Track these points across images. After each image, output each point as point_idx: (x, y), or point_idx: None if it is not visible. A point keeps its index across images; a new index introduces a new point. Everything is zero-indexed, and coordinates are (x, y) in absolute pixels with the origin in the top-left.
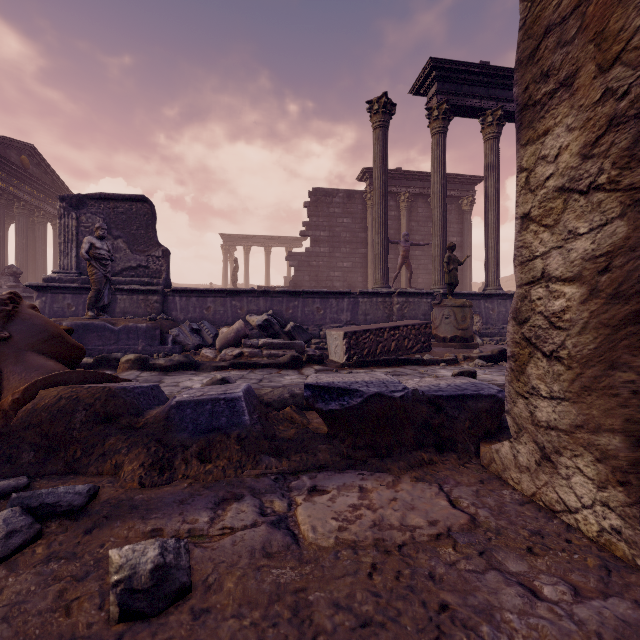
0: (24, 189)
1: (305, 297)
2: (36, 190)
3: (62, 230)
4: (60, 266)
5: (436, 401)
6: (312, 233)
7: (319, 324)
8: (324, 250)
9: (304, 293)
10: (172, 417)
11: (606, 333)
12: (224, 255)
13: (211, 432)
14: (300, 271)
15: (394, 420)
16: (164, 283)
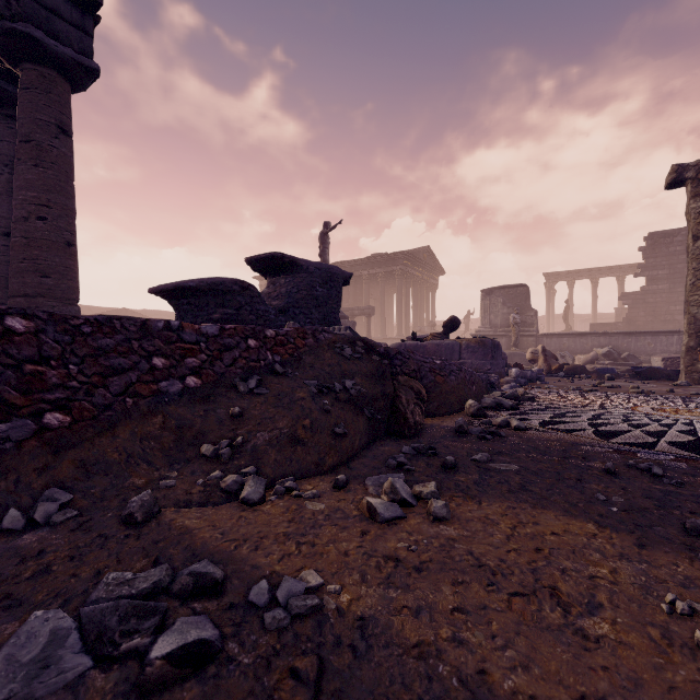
0: (423, 273)
1: (637, 336)
2: (427, 271)
3: (482, 307)
4: (481, 324)
5: (671, 371)
6: (648, 273)
7: (649, 354)
8: (662, 287)
9: (636, 333)
10: (597, 371)
11: (685, 354)
12: (547, 292)
13: (608, 373)
14: (634, 308)
15: (654, 372)
16: (536, 330)
